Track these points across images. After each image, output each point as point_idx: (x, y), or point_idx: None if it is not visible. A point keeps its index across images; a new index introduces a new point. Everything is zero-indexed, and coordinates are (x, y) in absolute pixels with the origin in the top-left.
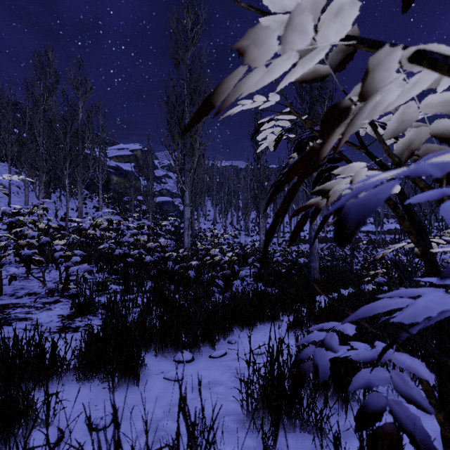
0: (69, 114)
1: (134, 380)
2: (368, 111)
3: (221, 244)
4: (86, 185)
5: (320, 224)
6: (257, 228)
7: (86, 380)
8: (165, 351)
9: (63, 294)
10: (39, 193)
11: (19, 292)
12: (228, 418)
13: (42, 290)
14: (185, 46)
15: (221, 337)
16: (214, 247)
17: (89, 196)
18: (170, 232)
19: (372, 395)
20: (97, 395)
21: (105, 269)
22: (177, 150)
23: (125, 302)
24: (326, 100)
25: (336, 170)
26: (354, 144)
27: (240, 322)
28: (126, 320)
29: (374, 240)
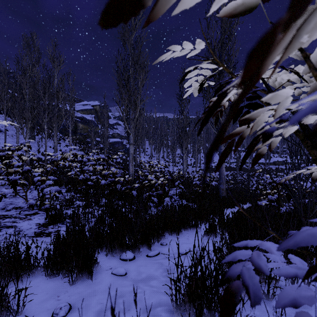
0: (47, 79)
1: (89, 275)
2: (316, 18)
3: (155, 172)
4: (60, 130)
5: (247, 150)
6: (181, 160)
7: (53, 275)
8: (113, 251)
9: (41, 208)
10: (26, 135)
11: (8, 206)
12: (161, 308)
13: (25, 205)
14: (130, 30)
15: (155, 240)
16: (151, 174)
17: (62, 138)
18: (119, 163)
19: (299, 314)
20: (60, 287)
21: (72, 190)
22: (124, 104)
23: (85, 214)
24: (231, 69)
25: (265, 97)
26: (263, 89)
27: (170, 229)
28: (83, 228)
29: (264, 169)
